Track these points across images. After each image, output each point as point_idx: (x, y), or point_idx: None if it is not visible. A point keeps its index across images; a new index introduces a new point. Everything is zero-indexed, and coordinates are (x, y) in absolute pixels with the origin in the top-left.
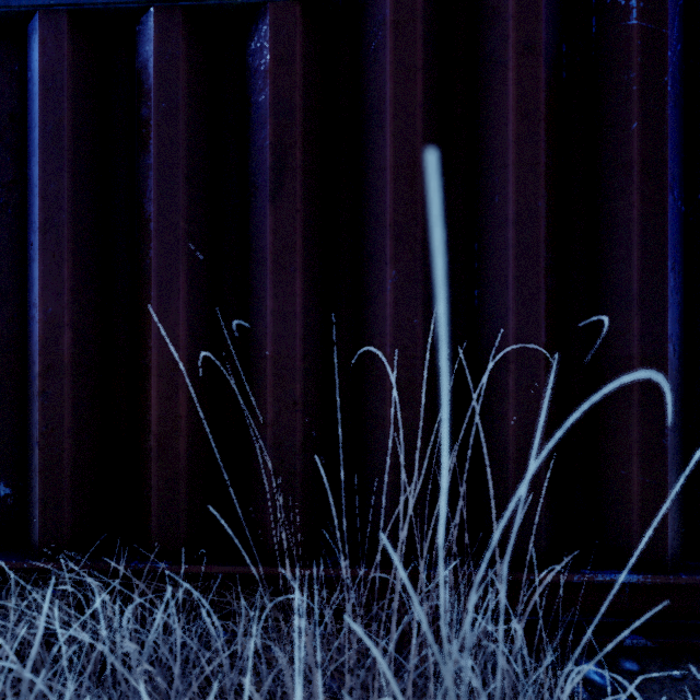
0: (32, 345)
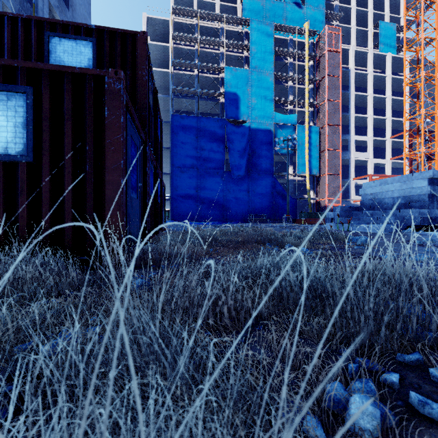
0: None
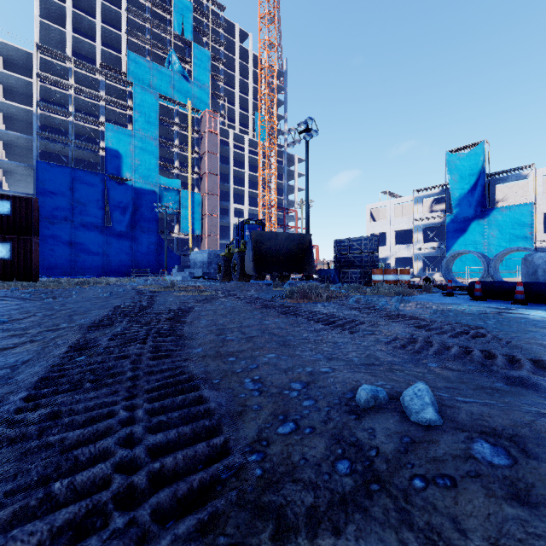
0: None
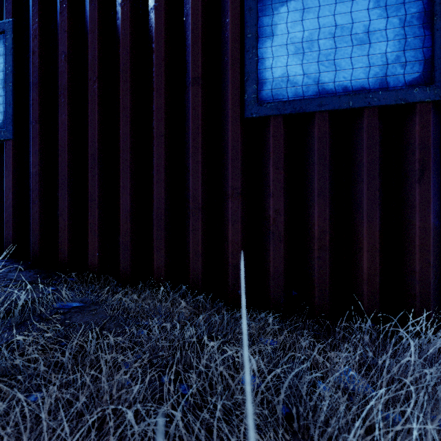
0: (309, 238)
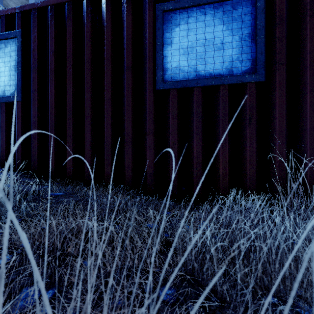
0: (191, 157)
